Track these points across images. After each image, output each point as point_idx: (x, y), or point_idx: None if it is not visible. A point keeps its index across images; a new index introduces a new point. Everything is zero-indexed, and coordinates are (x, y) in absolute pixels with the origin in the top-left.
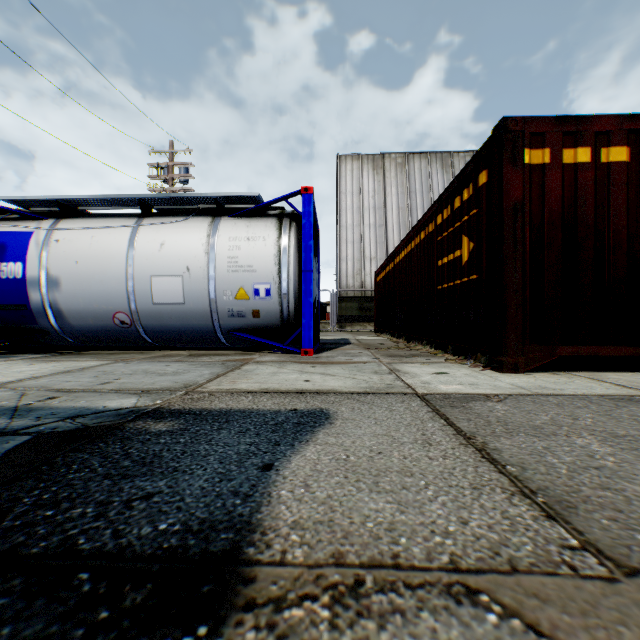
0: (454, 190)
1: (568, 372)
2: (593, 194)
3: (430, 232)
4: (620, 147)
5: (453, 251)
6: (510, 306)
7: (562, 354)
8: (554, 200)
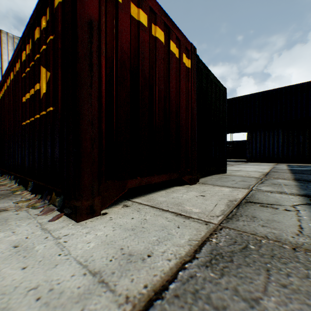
0: (35, 22)
1: (133, 199)
2: (149, 55)
3: (17, 71)
4: (162, 31)
5: (35, 85)
6: (86, 139)
7: (131, 186)
8: (126, 43)
